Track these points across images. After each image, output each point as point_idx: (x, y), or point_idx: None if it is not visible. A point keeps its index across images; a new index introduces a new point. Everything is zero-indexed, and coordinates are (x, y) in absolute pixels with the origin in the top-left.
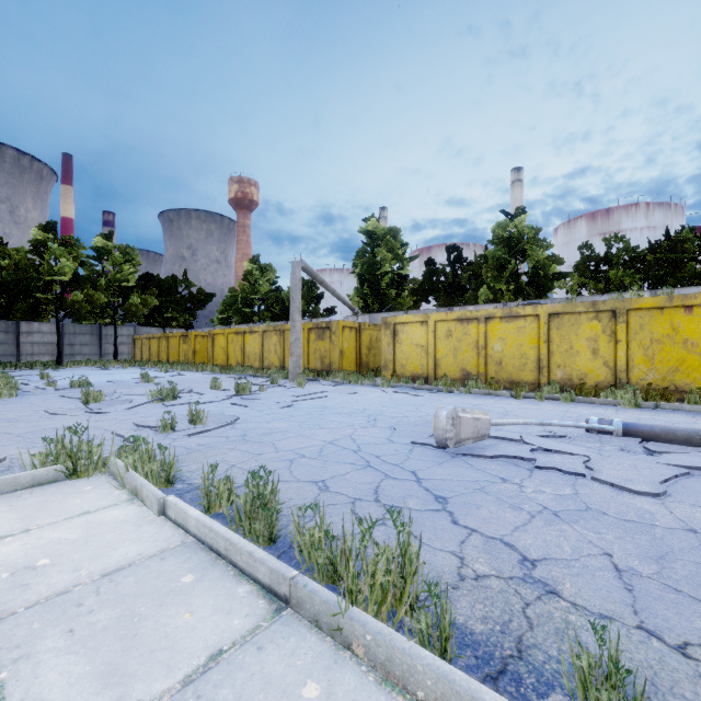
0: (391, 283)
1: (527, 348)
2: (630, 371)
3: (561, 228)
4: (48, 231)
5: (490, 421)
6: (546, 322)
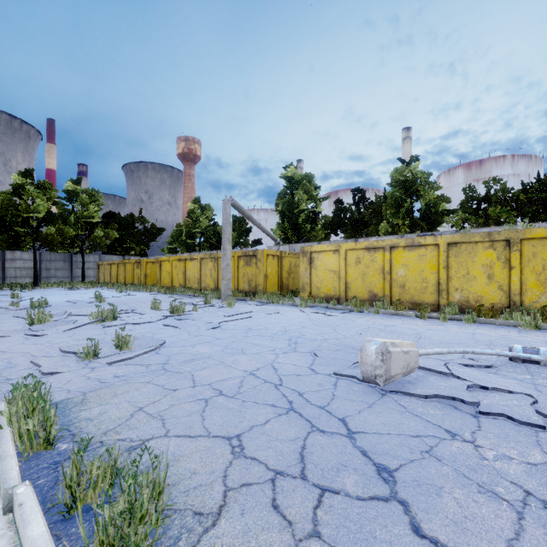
0: (307, 219)
1: (428, 274)
2: (523, 294)
3: (442, 175)
4: (26, 177)
5: (418, 353)
6: (445, 250)
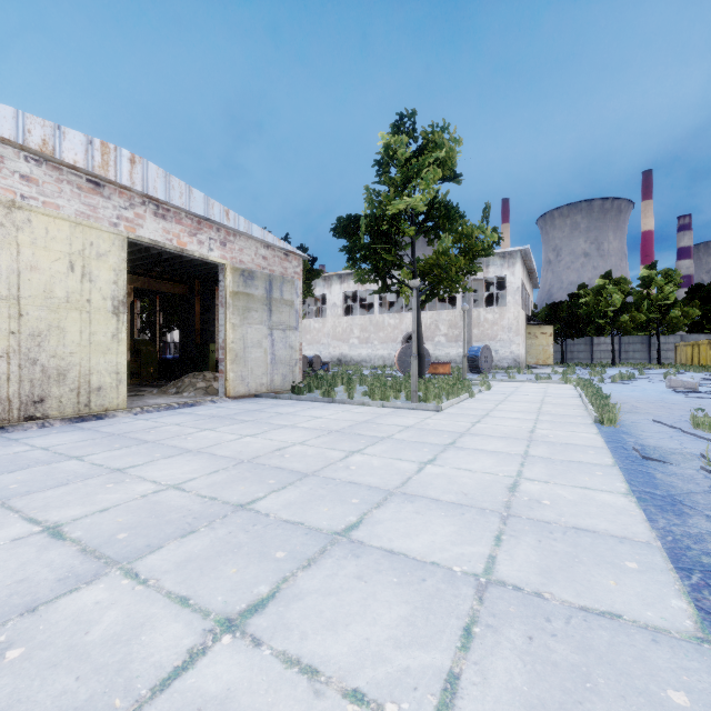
0: None
1: None
2: None
3: None
4: (606, 278)
5: (695, 383)
6: None
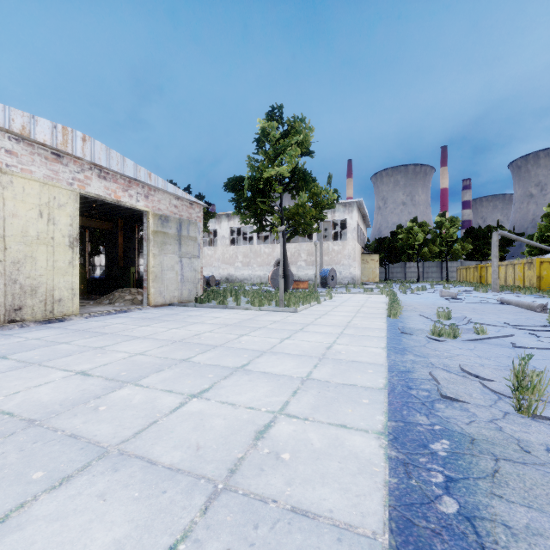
0: None
1: None
2: None
3: None
4: (414, 222)
5: (455, 293)
6: None
